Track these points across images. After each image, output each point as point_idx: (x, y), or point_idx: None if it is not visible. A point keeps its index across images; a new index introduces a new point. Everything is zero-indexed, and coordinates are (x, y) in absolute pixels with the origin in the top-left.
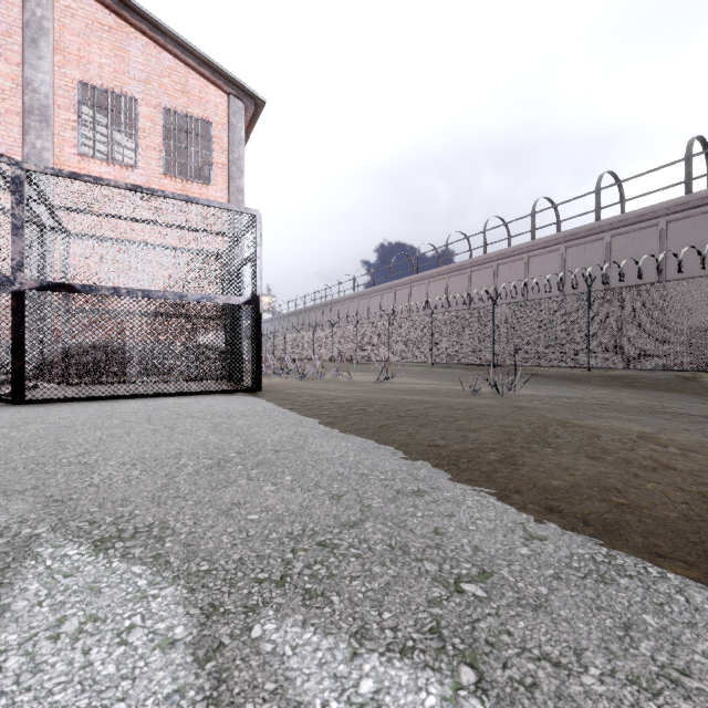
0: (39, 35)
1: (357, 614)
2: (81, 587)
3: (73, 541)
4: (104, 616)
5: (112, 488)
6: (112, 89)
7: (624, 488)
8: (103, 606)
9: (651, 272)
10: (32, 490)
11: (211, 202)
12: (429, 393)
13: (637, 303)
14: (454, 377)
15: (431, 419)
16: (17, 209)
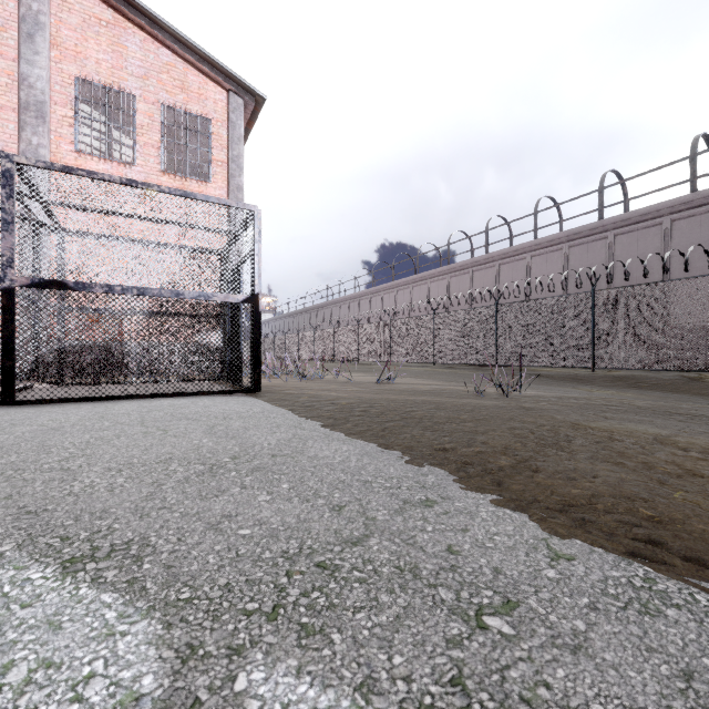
0: (35, 30)
1: (363, 658)
2: (38, 622)
3: (39, 561)
4: (60, 661)
5: (92, 497)
6: (109, 85)
7: (650, 497)
8: (60, 647)
9: (655, 272)
10: (5, 500)
11: (209, 198)
12: (432, 393)
13: (643, 302)
14: (456, 378)
15: (436, 421)
16: (7, 204)
